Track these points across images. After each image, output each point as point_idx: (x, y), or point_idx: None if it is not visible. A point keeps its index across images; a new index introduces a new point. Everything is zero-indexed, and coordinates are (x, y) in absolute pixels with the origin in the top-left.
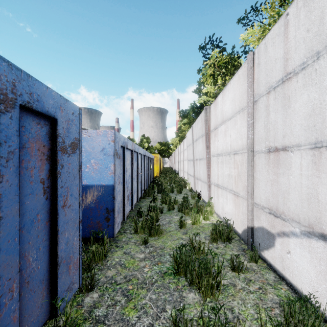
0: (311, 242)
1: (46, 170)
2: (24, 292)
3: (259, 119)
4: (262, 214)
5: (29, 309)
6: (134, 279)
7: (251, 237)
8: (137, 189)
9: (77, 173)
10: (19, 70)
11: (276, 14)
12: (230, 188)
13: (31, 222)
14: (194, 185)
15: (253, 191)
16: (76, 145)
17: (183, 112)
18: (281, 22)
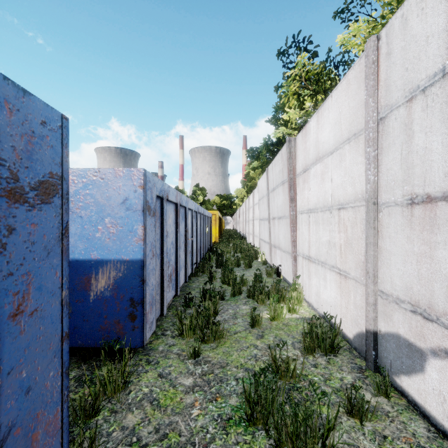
0: None
1: None
2: None
3: (389, 149)
4: (397, 311)
5: None
6: (173, 435)
7: (374, 348)
8: (185, 263)
9: (56, 243)
10: None
11: None
12: (332, 263)
13: None
14: (270, 255)
15: (376, 271)
16: (53, 187)
17: (252, 151)
18: None
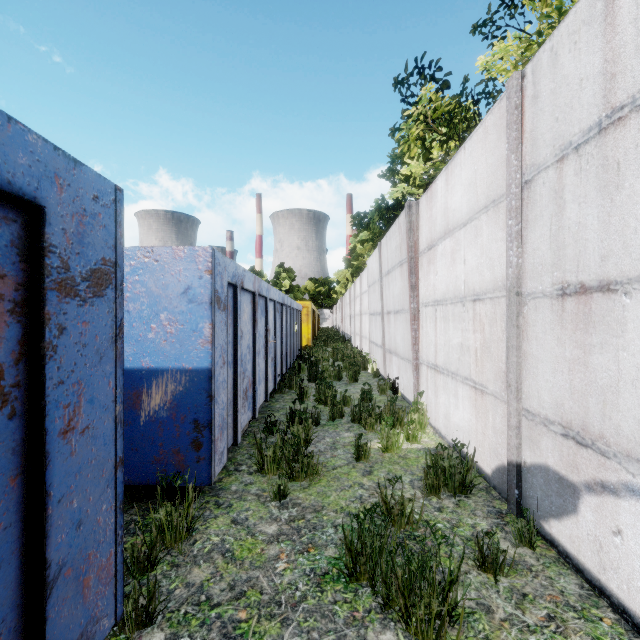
0: None
1: (11, 342)
2: None
3: (536, 222)
4: (545, 436)
5: None
6: (253, 592)
7: (517, 486)
8: (265, 374)
9: (109, 346)
10: None
11: (554, 9)
12: (465, 374)
13: None
14: (383, 364)
15: (520, 384)
16: (106, 277)
17: (360, 218)
18: None
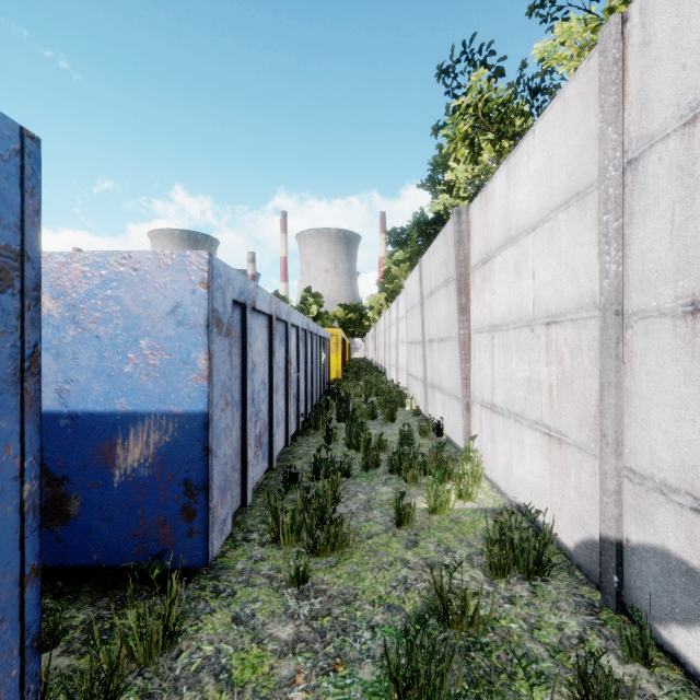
0: None
1: None
2: None
3: (647, 214)
4: (663, 508)
5: None
6: None
7: (617, 571)
8: (285, 414)
9: (6, 388)
10: None
11: None
12: (534, 416)
13: None
14: (424, 401)
15: (621, 434)
16: None
17: (396, 234)
18: None
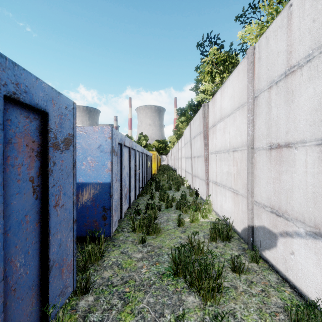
0: (317, 244)
1: (36, 168)
2: (10, 301)
3: (260, 115)
4: (263, 213)
5: (16, 319)
6: (131, 281)
7: (251, 236)
8: (134, 186)
9: (71, 171)
10: (3, 57)
11: (274, 10)
12: (229, 185)
13: (19, 224)
14: (192, 182)
15: (253, 189)
16: (70, 141)
17: (180, 110)
18: (284, 14)
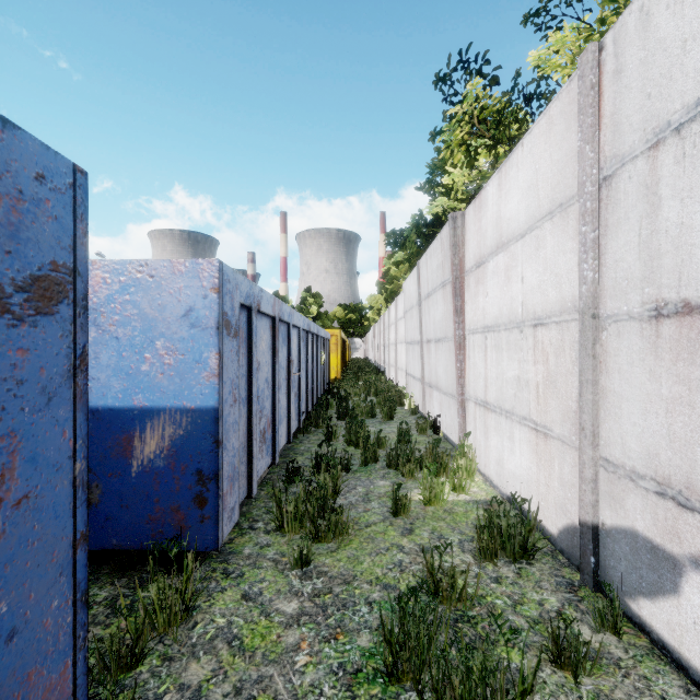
0: None
1: None
2: None
3: (619, 227)
4: (633, 493)
5: None
6: (264, 699)
7: (593, 552)
8: (287, 411)
9: (63, 382)
10: None
11: None
12: (523, 413)
13: None
14: (422, 400)
15: (598, 427)
16: (58, 288)
17: (395, 236)
18: None
